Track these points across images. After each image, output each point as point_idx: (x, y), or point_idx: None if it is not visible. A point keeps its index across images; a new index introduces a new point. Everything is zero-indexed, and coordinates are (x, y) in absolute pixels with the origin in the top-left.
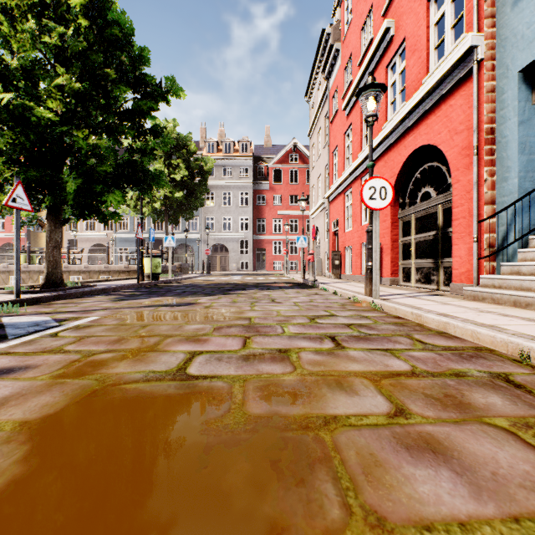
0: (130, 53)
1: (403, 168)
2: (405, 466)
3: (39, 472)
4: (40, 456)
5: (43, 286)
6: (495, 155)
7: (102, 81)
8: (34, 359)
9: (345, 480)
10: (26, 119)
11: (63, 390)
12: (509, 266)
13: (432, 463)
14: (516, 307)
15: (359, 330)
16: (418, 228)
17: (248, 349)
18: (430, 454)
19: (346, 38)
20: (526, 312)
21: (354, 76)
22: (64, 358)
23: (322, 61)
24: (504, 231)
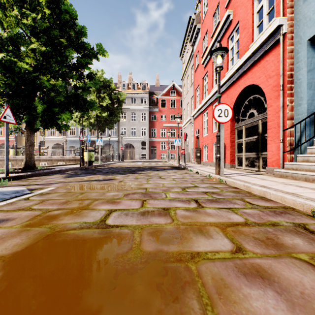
0: (75, 29)
1: (238, 98)
2: (244, 288)
3: (6, 292)
4: (8, 280)
5: (23, 168)
6: (293, 90)
7: (58, 46)
8: (13, 214)
9: (205, 298)
10: (12, 69)
11: (28, 235)
12: (302, 157)
13: (261, 285)
14: (306, 181)
15: (212, 196)
16: (247, 134)
17: (144, 207)
18: (260, 279)
19: (204, 21)
20: (313, 184)
21: (208, 44)
22: (31, 213)
23: (189, 35)
24: (299, 136)
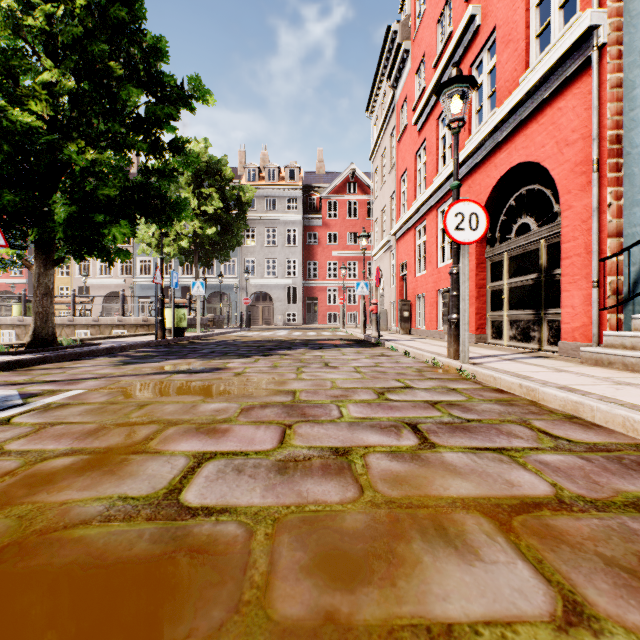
0: (143, 44)
1: (492, 194)
2: None
3: None
4: None
5: (28, 345)
6: (622, 172)
7: (104, 79)
8: None
9: None
10: None
11: None
12: None
13: None
14: None
15: (450, 413)
16: (513, 270)
17: (287, 447)
18: None
19: (418, 34)
20: None
21: (427, 81)
22: None
23: (387, 66)
24: (636, 273)
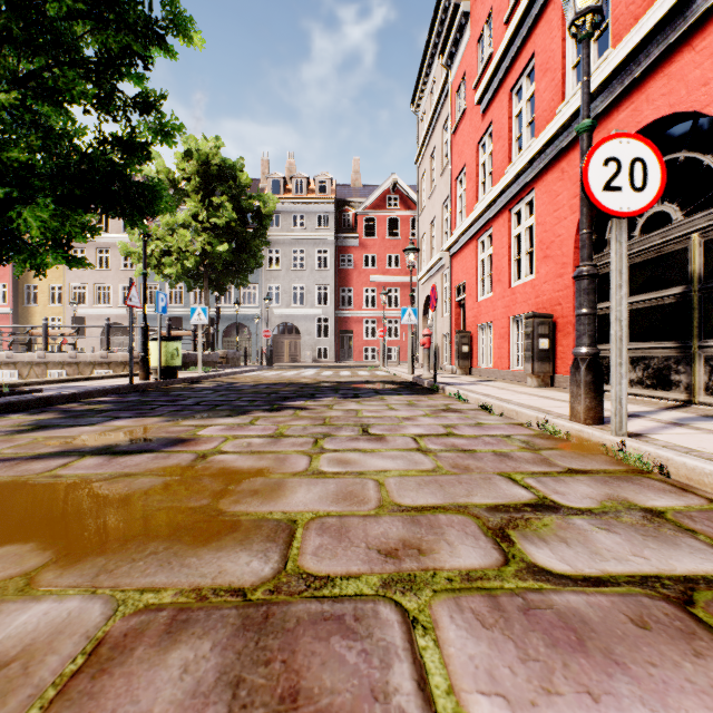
0: None
1: None
2: None
3: None
4: None
5: None
6: None
7: None
8: None
9: None
10: None
11: None
12: None
13: None
14: None
15: None
16: (637, 284)
17: None
18: None
19: None
20: None
21: (495, 45)
22: None
23: (438, 45)
24: None
